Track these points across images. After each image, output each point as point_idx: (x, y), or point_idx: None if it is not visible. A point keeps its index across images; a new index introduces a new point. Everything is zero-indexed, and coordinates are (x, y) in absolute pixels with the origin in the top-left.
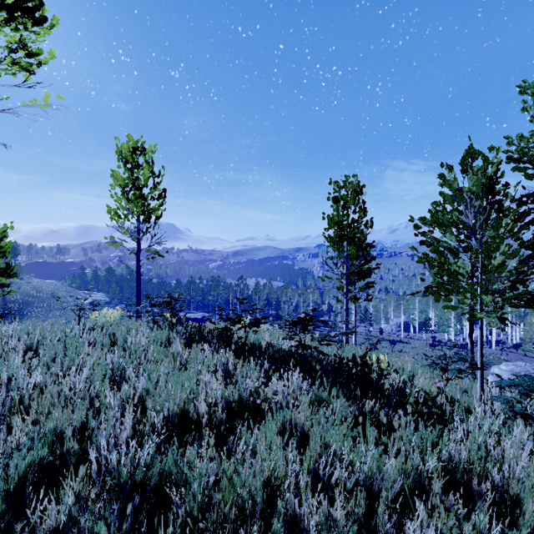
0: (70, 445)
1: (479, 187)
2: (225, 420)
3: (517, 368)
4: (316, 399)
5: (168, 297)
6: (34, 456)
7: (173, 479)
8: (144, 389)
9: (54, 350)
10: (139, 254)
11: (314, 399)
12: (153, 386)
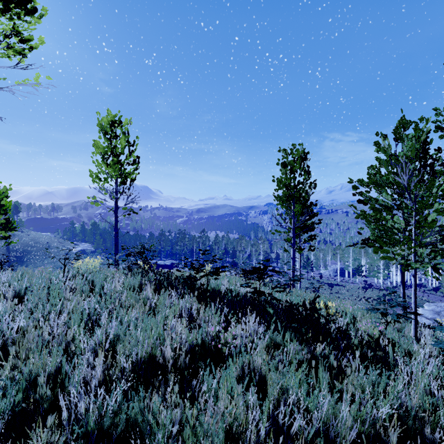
0: (43, 392)
1: (413, 152)
2: (189, 362)
3: (438, 308)
4: (271, 342)
5: (142, 248)
6: (6, 405)
7: (139, 427)
8: (115, 334)
9: (39, 296)
10: (117, 211)
11: (269, 342)
12: (124, 332)
